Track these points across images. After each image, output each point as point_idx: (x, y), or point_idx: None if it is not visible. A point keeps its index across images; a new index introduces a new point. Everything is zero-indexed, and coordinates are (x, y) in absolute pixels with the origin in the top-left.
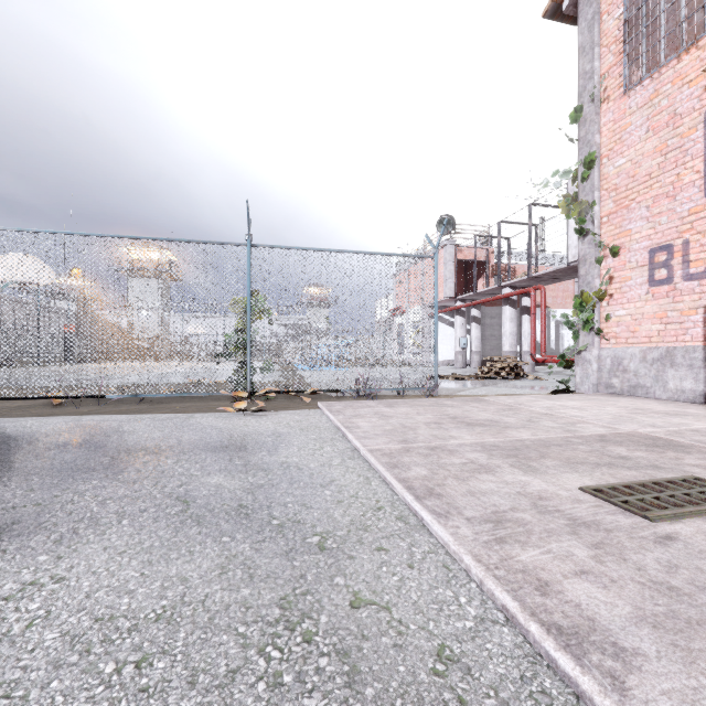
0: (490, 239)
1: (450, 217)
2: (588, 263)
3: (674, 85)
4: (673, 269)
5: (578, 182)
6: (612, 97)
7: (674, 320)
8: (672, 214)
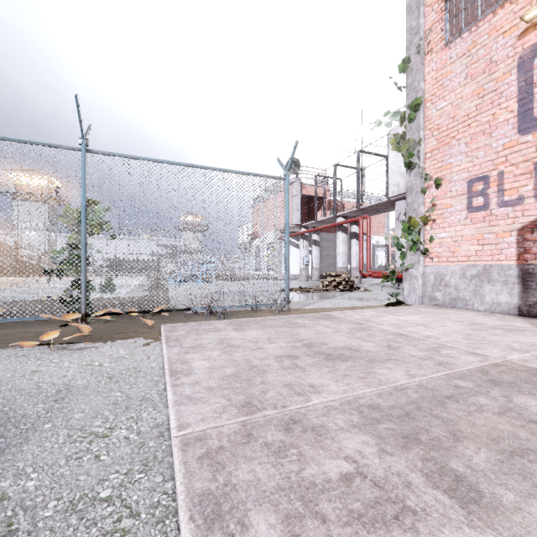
0: (326, 180)
1: (296, 160)
2: (414, 192)
3: (490, 36)
4: (489, 197)
5: (406, 123)
6: (435, 49)
7: (490, 241)
8: (488, 149)
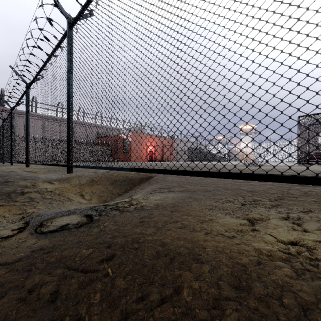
0: None
1: None
2: None
3: None
4: None
5: None
6: None
7: None
8: None
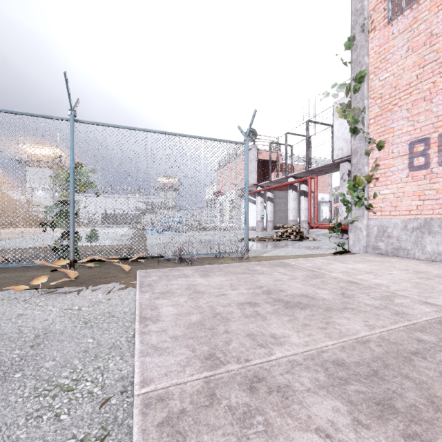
0: (279, 147)
1: (254, 130)
2: (359, 154)
3: (431, 12)
4: (430, 157)
5: (351, 94)
6: (378, 27)
7: (431, 197)
8: (429, 114)
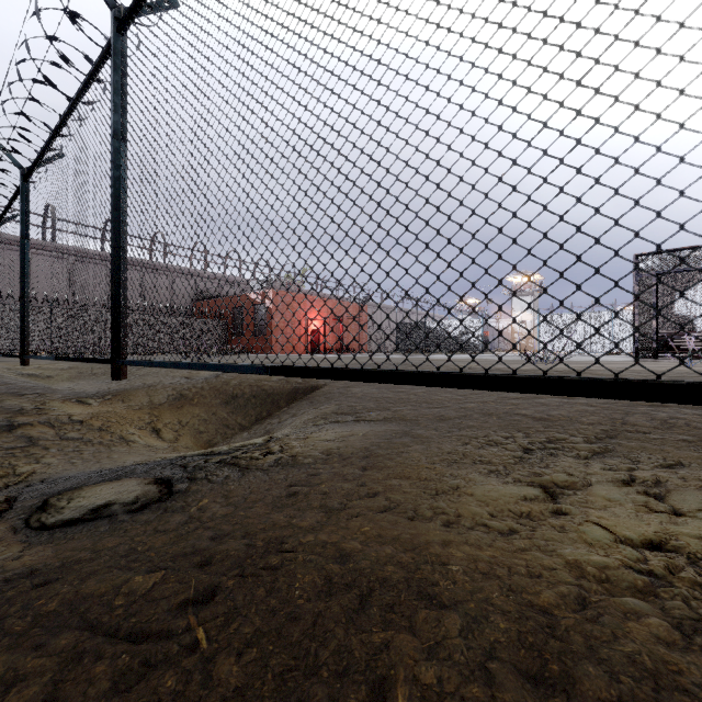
0: None
1: None
2: None
3: None
4: None
5: None
6: None
7: None
8: None
